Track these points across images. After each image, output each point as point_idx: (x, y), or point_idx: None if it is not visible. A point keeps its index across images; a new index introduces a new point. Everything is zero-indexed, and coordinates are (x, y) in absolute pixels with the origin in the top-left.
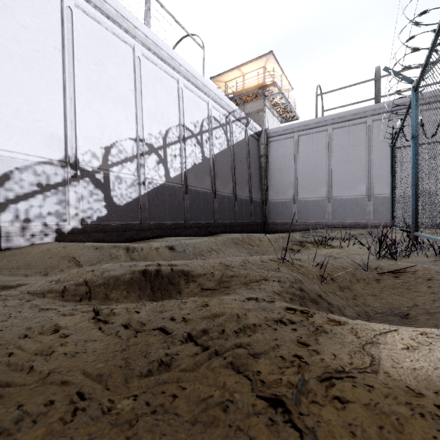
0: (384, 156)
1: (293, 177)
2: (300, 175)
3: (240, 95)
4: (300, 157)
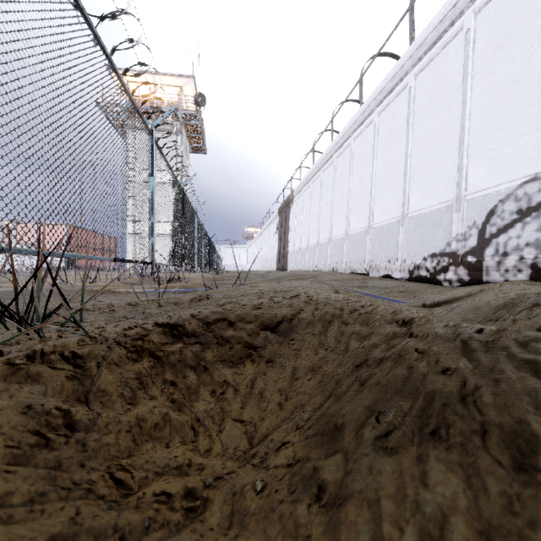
0: None
1: None
2: None
3: None
4: None
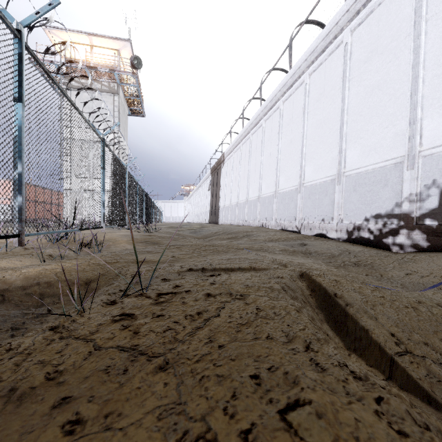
0: None
1: None
2: None
3: None
4: None
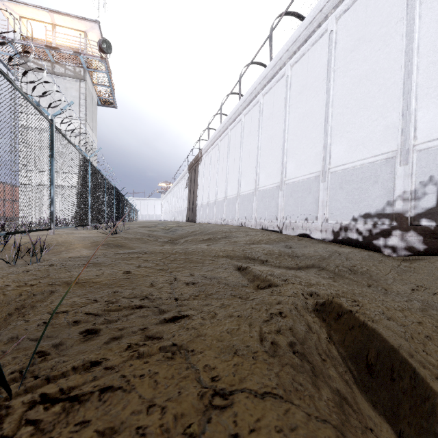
0: None
1: None
2: None
3: None
4: None
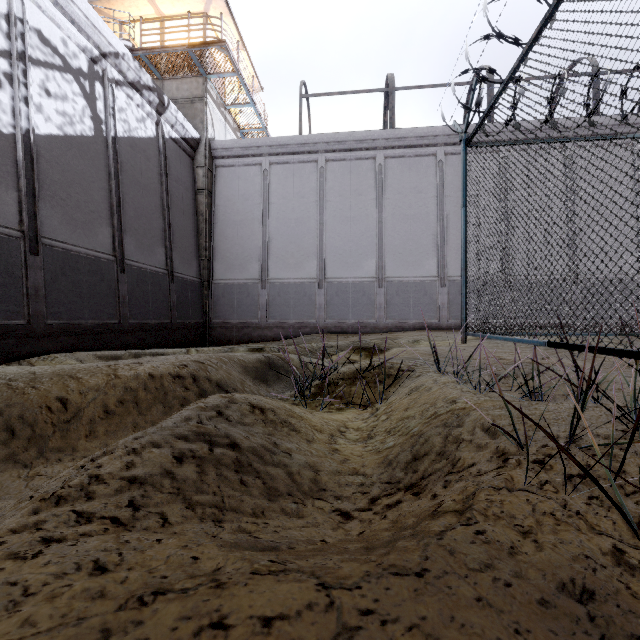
0: (400, 216)
1: (261, 238)
2: (272, 236)
3: (151, 50)
4: (272, 202)
